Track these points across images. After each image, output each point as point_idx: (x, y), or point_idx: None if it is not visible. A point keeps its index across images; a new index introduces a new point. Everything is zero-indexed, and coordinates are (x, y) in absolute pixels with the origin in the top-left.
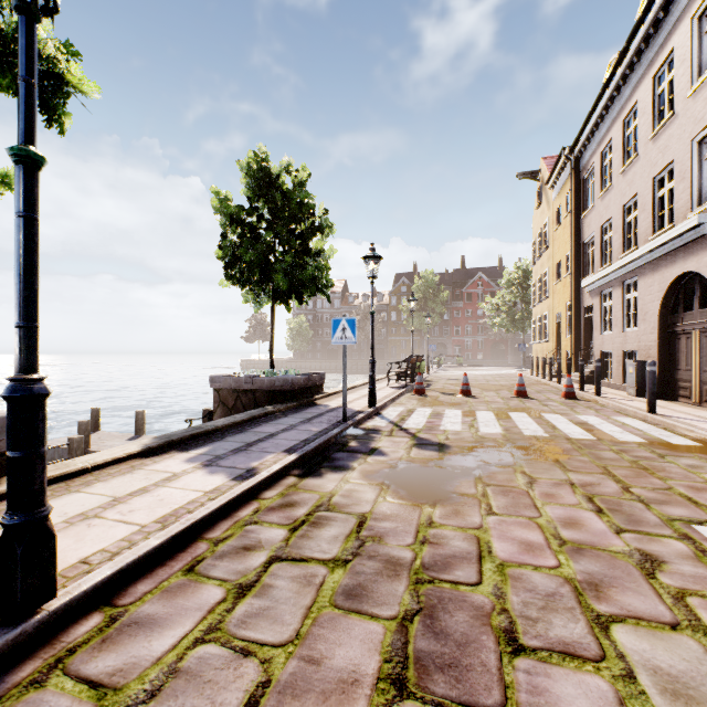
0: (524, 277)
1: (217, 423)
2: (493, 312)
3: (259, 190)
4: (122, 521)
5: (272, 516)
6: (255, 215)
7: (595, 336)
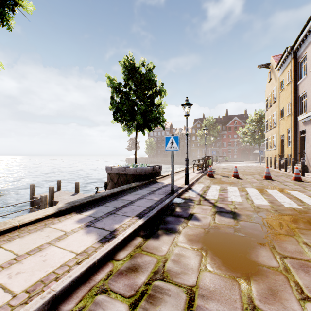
0: (259, 118)
1: (103, 194)
2: (243, 135)
3: (129, 75)
4: (3, 287)
5: (119, 283)
6: (127, 88)
7: (307, 146)
